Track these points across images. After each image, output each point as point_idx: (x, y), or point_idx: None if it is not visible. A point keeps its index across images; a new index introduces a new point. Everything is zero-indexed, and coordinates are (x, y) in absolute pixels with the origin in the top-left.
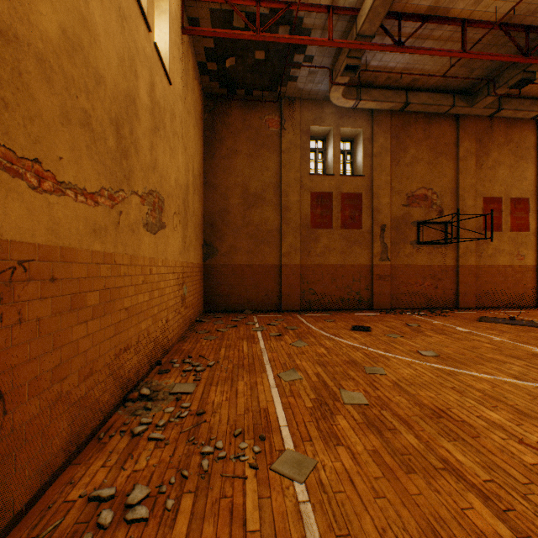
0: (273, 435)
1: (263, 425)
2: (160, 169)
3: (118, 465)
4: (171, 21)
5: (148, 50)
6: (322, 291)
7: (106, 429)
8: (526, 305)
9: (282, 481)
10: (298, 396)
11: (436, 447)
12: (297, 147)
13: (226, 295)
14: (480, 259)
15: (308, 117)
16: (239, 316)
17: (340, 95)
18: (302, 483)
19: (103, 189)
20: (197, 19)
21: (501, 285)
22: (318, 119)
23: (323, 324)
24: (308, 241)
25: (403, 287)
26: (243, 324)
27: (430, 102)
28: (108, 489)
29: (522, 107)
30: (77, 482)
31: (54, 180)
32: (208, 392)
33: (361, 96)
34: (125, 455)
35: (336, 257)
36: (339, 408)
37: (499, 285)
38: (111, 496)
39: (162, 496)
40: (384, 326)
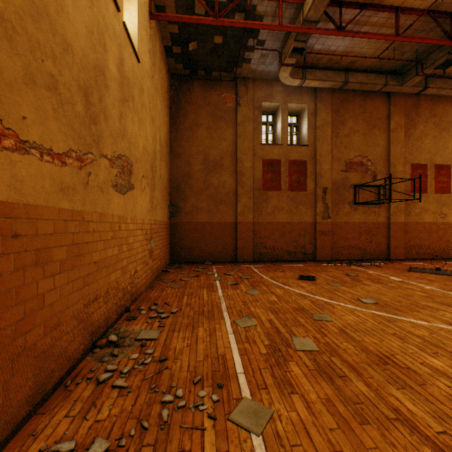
0: (231, 382)
1: (221, 372)
2: (128, 136)
3: (81, 415)
4: (140, 6)
5: (117, 28)
6: (272, 245)
7: (73, 377)
8: (448, 257)
9: (239, 433)
10: (253, 342)
11: (386, 395)
12: (250, 120)
13: (189, 248)
14: (408, 217)
15: (260, 94)
16: (200, 267)
17: (288, 75)
18: (259, 436)
19: (71, 151)
20: (164, 7)
21: (426, 240)
22: (268, 96)
23: (273, 273)
24: (260, 202)
25: (342, 241)
26: (203, 273)
27: (366, 82)
28: (67, 443)
29: (445, 85)
30: (39, 433)
31: (16, 138)
32: (170, 338)
33: (306, 76)
34: (89, 404)
35: (284, 216)
36: (291, 354)
37: (425, 240)
38: (70, 450)
39: (121, 450)
40: (327, 276)
